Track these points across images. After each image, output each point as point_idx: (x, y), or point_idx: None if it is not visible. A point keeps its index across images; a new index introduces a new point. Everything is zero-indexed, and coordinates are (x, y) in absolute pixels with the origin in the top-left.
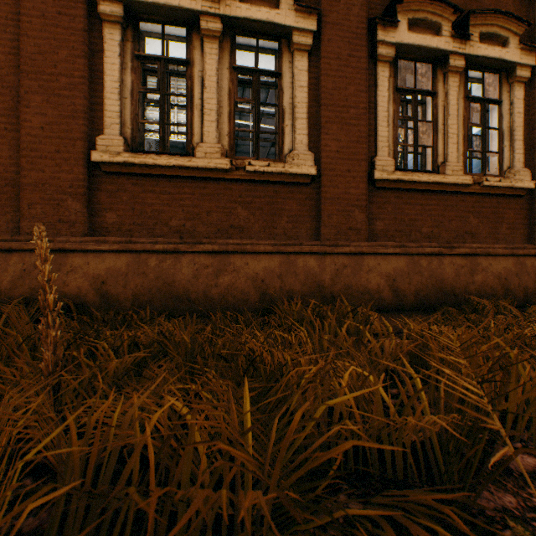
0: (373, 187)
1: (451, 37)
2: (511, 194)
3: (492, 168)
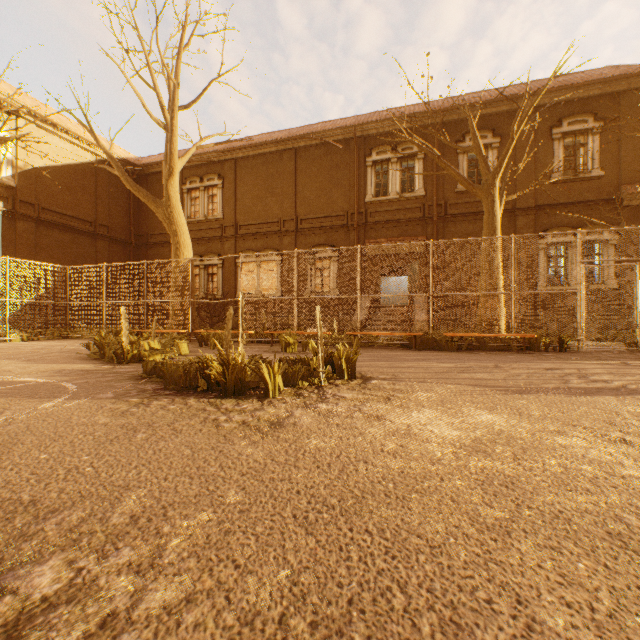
0: None
1: None
2: None
3: None
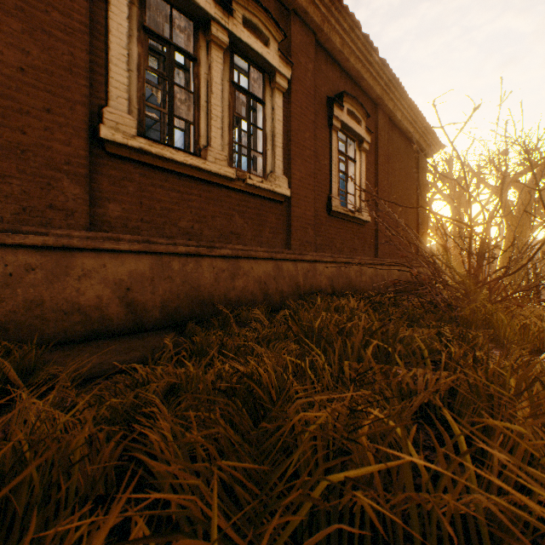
0: (105, 151)
1: None
2: (273, 199)
3: (259, 170)
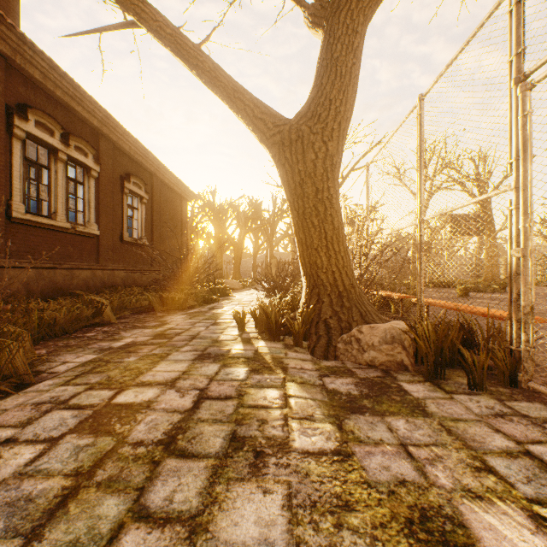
0: (10, 220)
1: (61, 141)
2: (90, 236)
3: (80, 219)
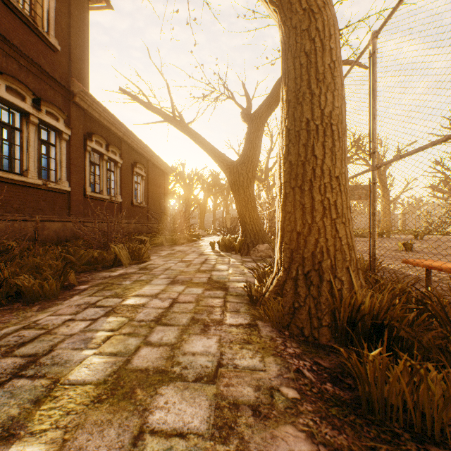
0: (85, 197)
1: (106, 149)
2: (117, 203)
3: (112, 193)
